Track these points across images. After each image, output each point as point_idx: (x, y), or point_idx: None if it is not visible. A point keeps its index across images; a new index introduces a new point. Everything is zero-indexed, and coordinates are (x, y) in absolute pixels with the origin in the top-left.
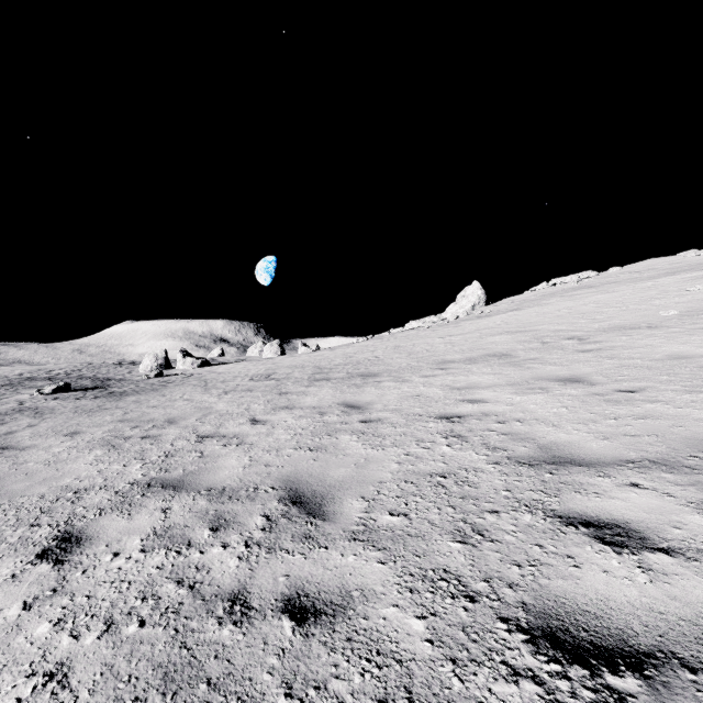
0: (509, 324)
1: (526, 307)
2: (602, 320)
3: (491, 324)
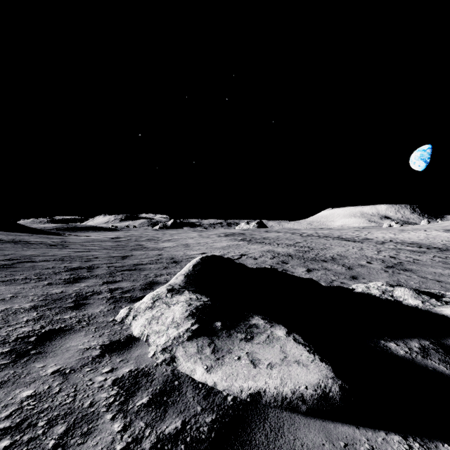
0: None
1: None
2: None
3: None
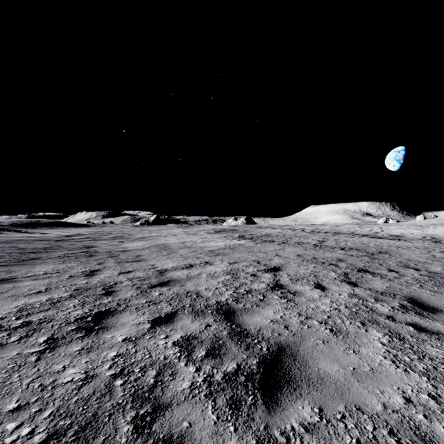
0: None
1: None
2: None
3: None
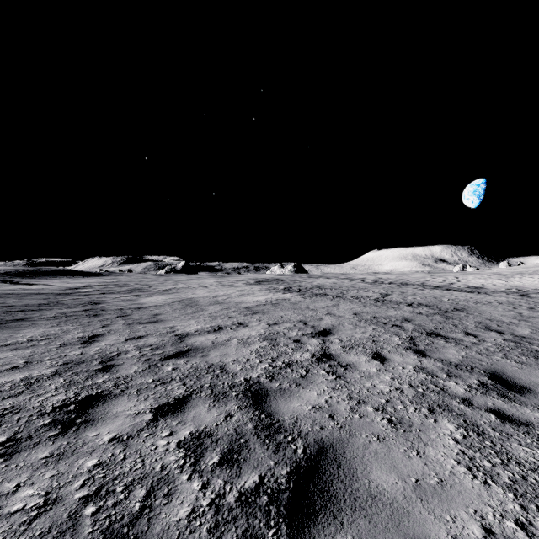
0: None
1: None
2: None
3: None
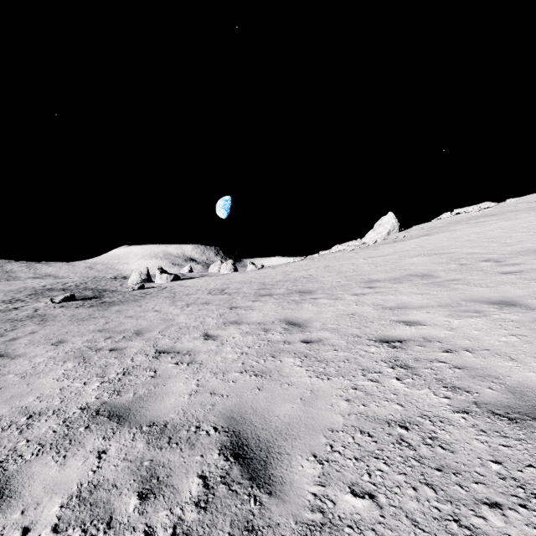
0: (423, 247)
1: (436, 232)
2: (513, 243)
3: (407, 247)
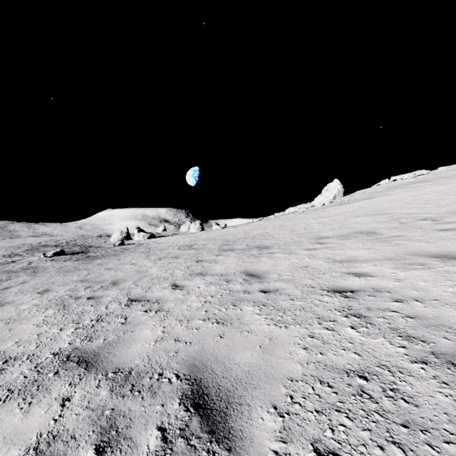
0: (366, 209)
1: (376, 196)
2: (447, 205)
3: (351, 209)
